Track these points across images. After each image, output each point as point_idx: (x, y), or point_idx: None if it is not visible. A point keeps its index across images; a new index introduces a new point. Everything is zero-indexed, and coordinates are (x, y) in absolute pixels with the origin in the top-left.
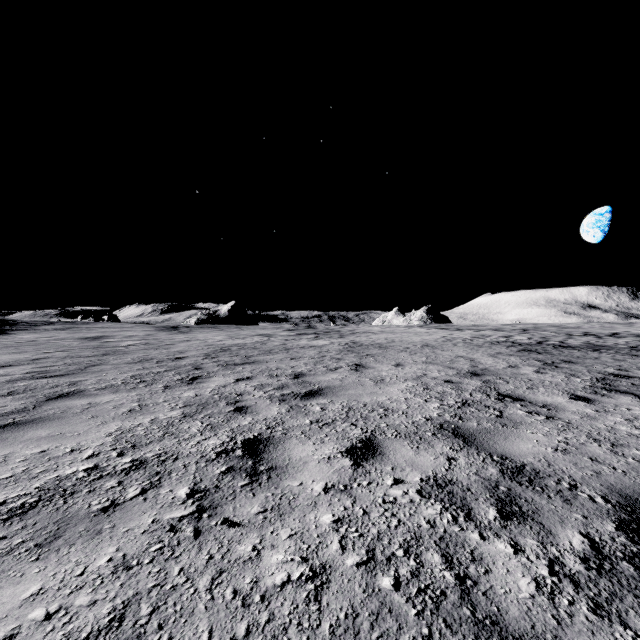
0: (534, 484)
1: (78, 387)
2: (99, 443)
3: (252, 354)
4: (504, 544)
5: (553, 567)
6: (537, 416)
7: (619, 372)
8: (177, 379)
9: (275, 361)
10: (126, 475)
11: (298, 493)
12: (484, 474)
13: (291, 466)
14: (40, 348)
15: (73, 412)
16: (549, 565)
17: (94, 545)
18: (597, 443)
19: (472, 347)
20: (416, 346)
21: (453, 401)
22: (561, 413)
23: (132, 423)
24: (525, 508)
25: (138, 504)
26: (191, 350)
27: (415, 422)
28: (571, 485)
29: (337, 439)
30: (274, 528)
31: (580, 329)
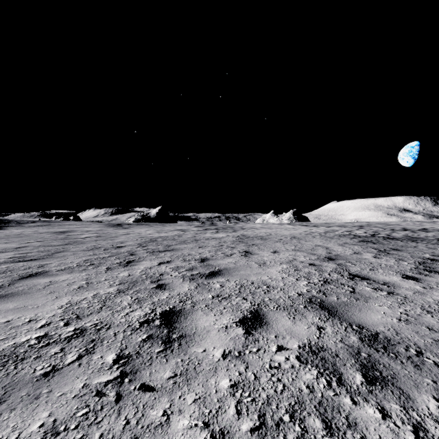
0: (388, 351)
1: (44, 269)
2: (51, 314)
3: (171, 244)
4: (373, 409)
5: (418, 433)
6: (381, 292)
7: (433, 257)
8: (117, 262)
9: (188, 249)
10: (68, 342)
11: (202, 359)
12: (347, 341)
13: (197, 334)
14: (23, 239)
15: (37, 288)
16: (414, 431)
17: (31, 410)
18: (430, 314)
19: (326, 239)
20: (287, 238)
21: (317, 280)
22: (398, 289)
23: (79, 297)
24: (384, 373)
25: (73, 369)
26: (129, 241)
27: (290, 297)
28: (417, 352)
29: (232, 311)
30: (182, 393)
31: (399, 226)
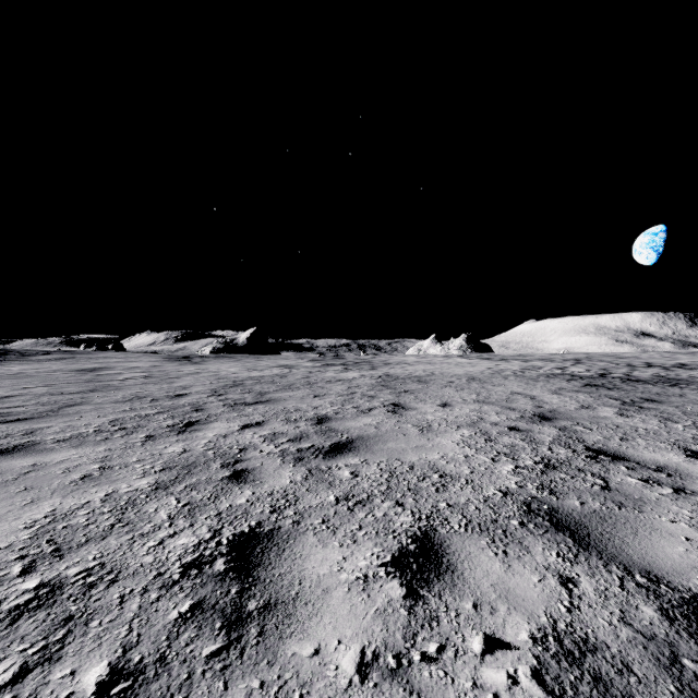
0: None
1: (33, 438)
2: (5, 544)
3: (268, 390)
4: None
5: None
6: (659, 488)
7: None
8: (167, 425)
9: (295, 399)
10: (10, 625)
11: (310, 680)
12: (638, 622)
13: (302, 600)
14: (21, 382)
15: (2, 480)
16: None
17: None
18: None
19: (527, 381)
20: (461, 380)
21: (531, 461)
22: (690, 482)
23: (75, 501)
24: None
25: None
26: (197, 385)
27: (488, 499)
28: None
29: (377, 534)
30: None
31: (639, 359)
